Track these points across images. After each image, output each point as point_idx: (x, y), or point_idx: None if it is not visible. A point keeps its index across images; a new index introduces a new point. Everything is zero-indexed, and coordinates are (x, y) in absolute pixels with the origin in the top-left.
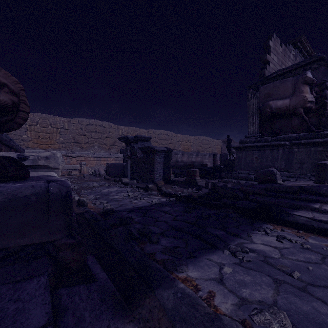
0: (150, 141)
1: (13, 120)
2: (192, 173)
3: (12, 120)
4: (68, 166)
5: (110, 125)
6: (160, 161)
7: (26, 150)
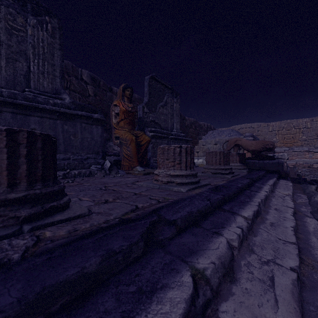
0: None
1: (272, 149)
2: None
3: (272, 149)
4: (309, 160)
5: None
6: None
7: (275, 149)
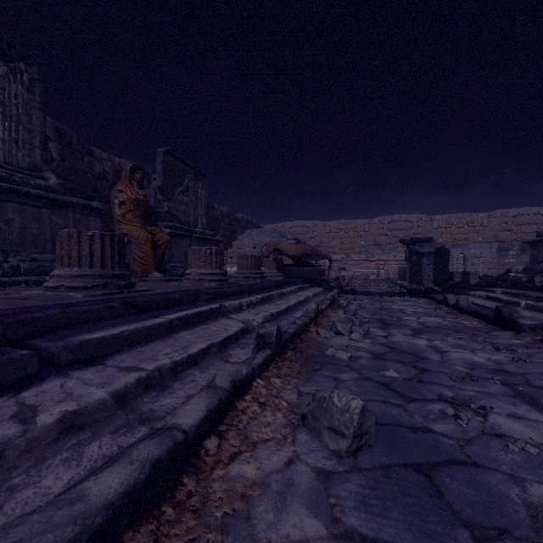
0: (433, 241)
1: (312, 255)
2: (465, 275)
3: (311, 255)
4: (365, 270)
5: (420, 218)
6: (428, 263)
7: (332, 257)
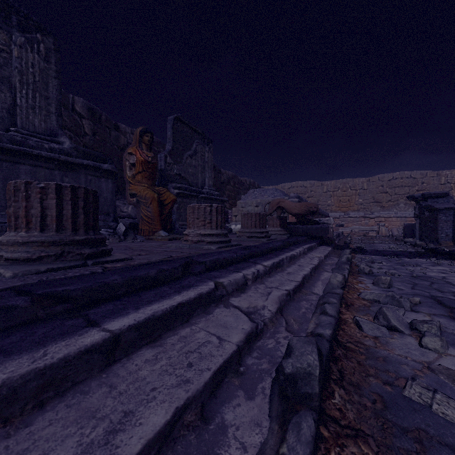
0: (449, 196)
1: (316, 213)
2: None
3: (316, 213)
4: (364, 227)
5: (424, 174)
6: (446, 220)
7: (330, 214)
